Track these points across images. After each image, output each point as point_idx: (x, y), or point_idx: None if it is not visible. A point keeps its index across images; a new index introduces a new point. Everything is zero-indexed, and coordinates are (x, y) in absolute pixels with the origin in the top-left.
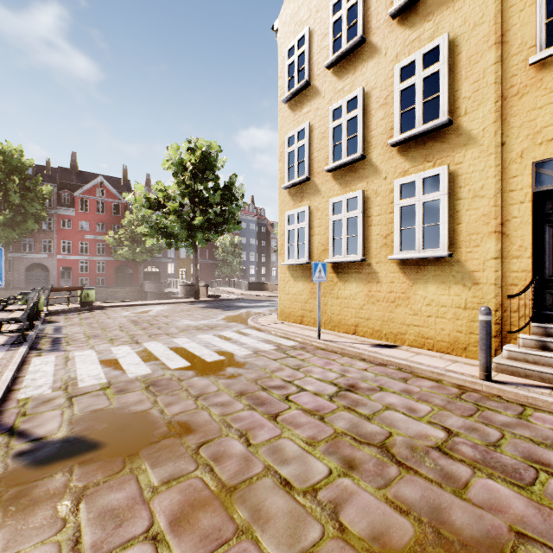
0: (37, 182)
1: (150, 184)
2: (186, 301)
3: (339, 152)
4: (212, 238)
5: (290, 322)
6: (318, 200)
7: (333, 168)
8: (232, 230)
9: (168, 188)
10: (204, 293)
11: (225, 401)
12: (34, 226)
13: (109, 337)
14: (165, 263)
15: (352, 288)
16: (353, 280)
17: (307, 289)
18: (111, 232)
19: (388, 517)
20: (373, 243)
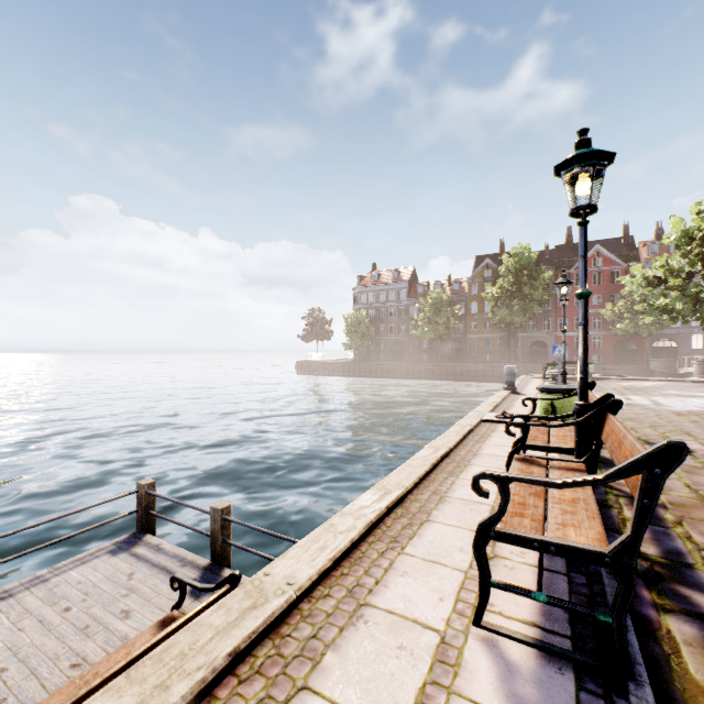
0: (540, 271)
1: (661, 234)
2: (692, 381)
3: None
4: None
5: None
6: None
7: None
8: None
9: (671, 259)
10: None
11: (659, 411)
12: (538, 310)
13: (604, 391)
14: (685, 334)
15: None
16: None
17: None
18: (607, 305)
19: (689, 425)
20: None
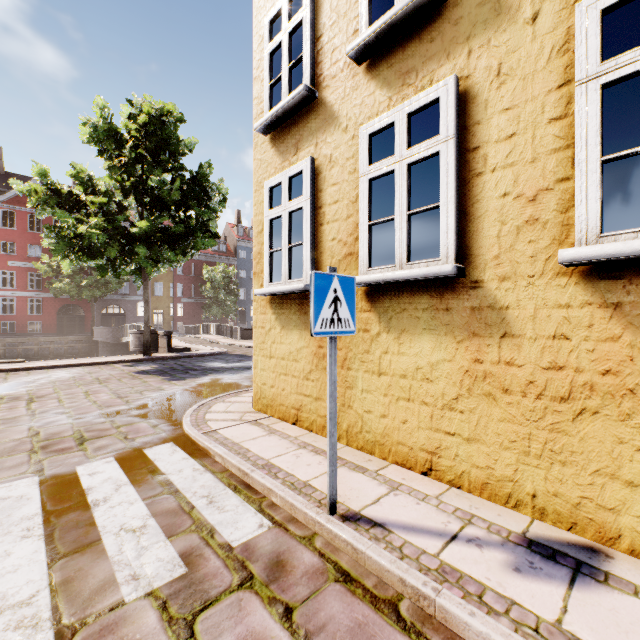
0: None
1: None
2: (123, 360)
3: (384, 4)
4: (166, 257)
5: (275, 418)
6: (333, 138)
7: (369, 43)
8: (201, 246)
9: (100, 180)
10: (163, 345)
11: None
12: None
13: None
14: (133, 301)
15: (423, 349)
16: (425, 328)
17: (308, 347)
18: (44, 257)
19: None
20: (490, 221)
